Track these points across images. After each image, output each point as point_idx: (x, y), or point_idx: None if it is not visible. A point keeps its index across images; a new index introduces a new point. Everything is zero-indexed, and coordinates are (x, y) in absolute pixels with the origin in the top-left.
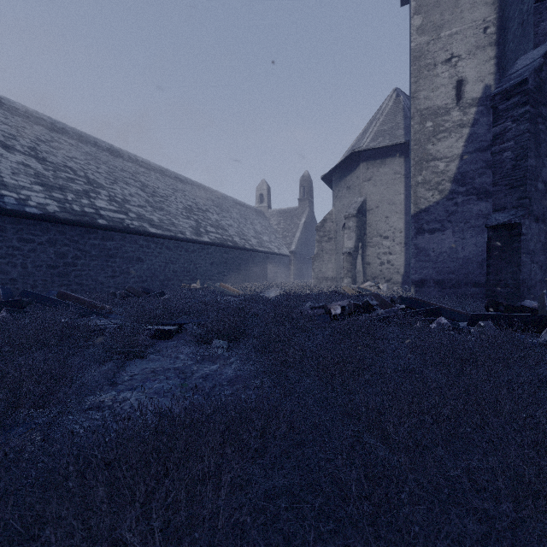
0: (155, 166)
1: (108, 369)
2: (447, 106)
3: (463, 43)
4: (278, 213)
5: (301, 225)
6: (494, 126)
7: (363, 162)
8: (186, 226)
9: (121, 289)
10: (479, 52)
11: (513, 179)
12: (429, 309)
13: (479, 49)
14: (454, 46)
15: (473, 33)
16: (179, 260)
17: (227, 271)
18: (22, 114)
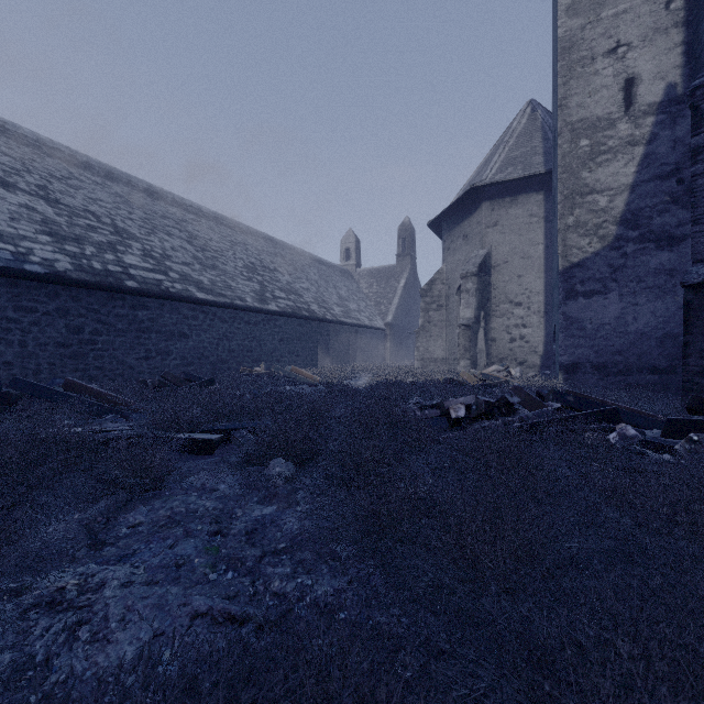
0: (208, 211)
1: (97, 514)
2: (611, 116)
3: (635, 25)
4: (369, 273)
5: (400, 288)
6: (694, 136)
7: (486, 201)
8: (247, 289)
9: (158, 375)
10: (659, 37)
11: None
12: (602, 411)
13: (659, 32)
14: (621, 30)
15: (649, 11)
16: (237, 335)
17: (302, 350)
18: (32, 144)
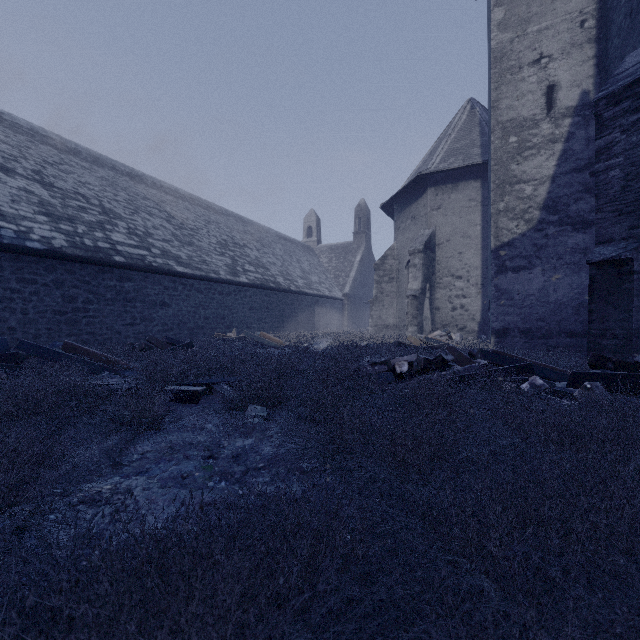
0: (184, 193)
1: (113, 445)
2: (535, 117)
3: (555, 40)
4: (329, 249)
5: (356, 263)
6: (597, 139)
7: (431, 187)
8: (220, 264)
9: (142, 339)
10: (575, 51)
11: (622, 203)
12: (519, 366)
13: (575, 47)
14: (543, 44)
15: (567, 28)
16: (212, 304)
17: (269, 317)
18: (26, 132)
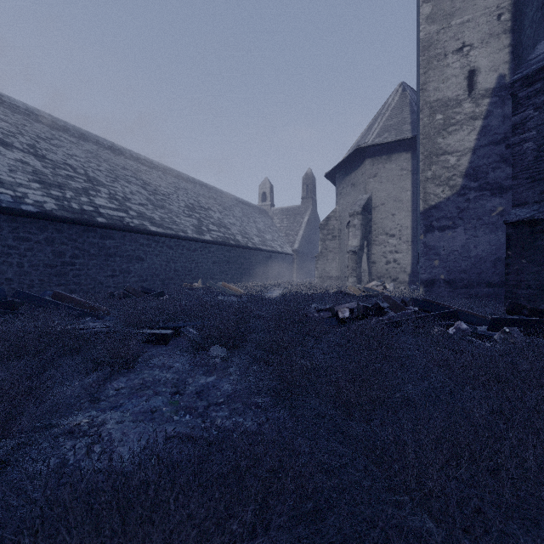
0: (158, 164)
1: (92, 382)
2: (458, 97)
3: (475, 31)
4: (281, 211)
5: (304, 223)
6: (513, 116)
7: (368, 158)
8: (188, 224)
9: (121, 288)
10: (493, 40)
11: (535, 171)
12: (445, 313)
13: (493, 37)
14: (465, 35)
15: (486, 21)
16: (181, 259)
17: (230, 270)
18: (23, 112)
